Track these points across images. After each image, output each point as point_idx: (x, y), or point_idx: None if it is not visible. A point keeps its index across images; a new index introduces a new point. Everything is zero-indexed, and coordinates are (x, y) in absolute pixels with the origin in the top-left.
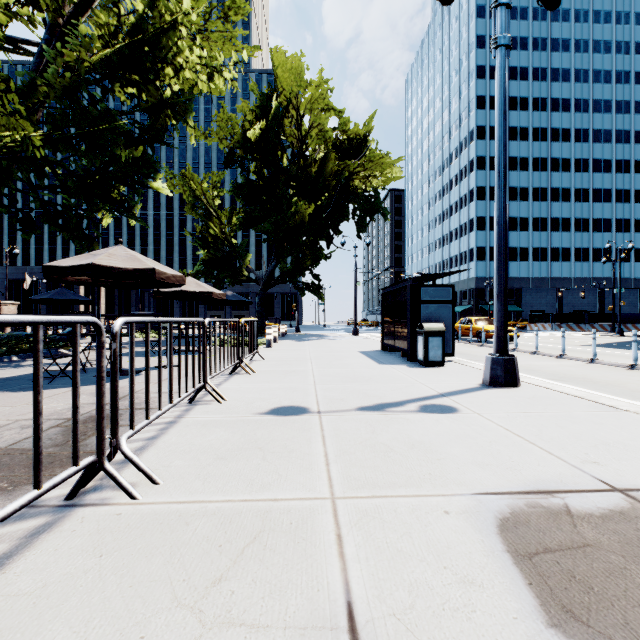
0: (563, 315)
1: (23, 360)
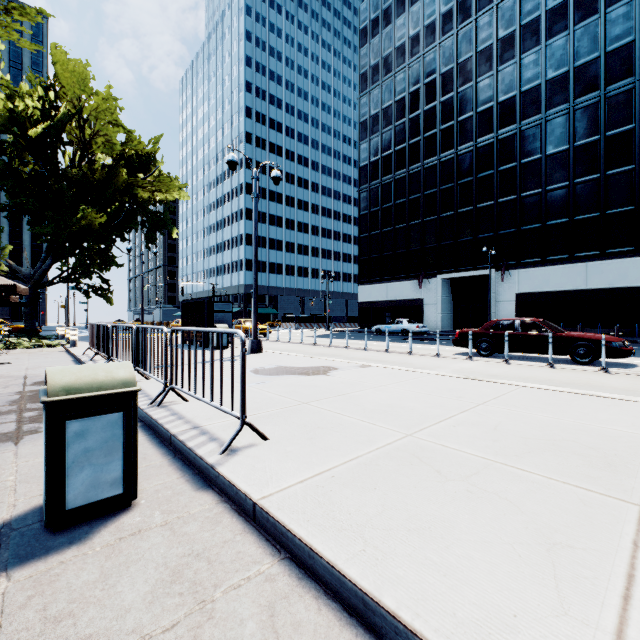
0: (302, 317)
1: None
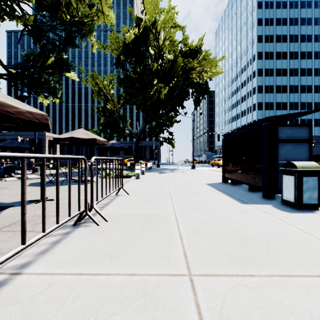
0: (314, 157)
1: None
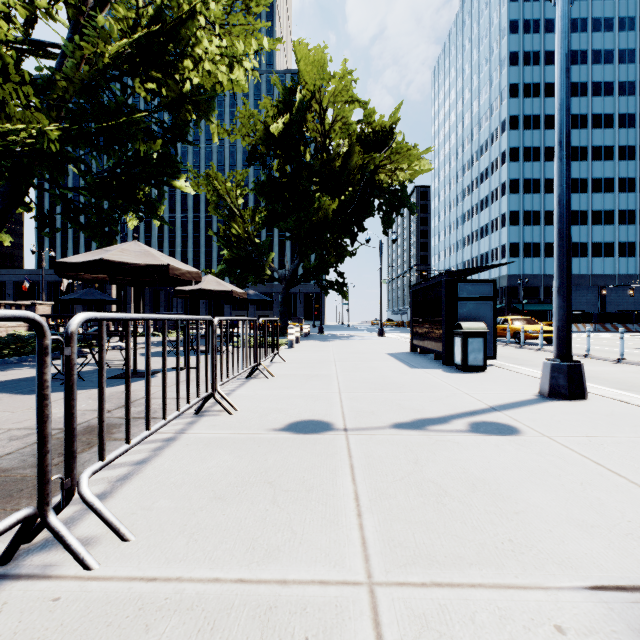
0: (607, 314)
1: None
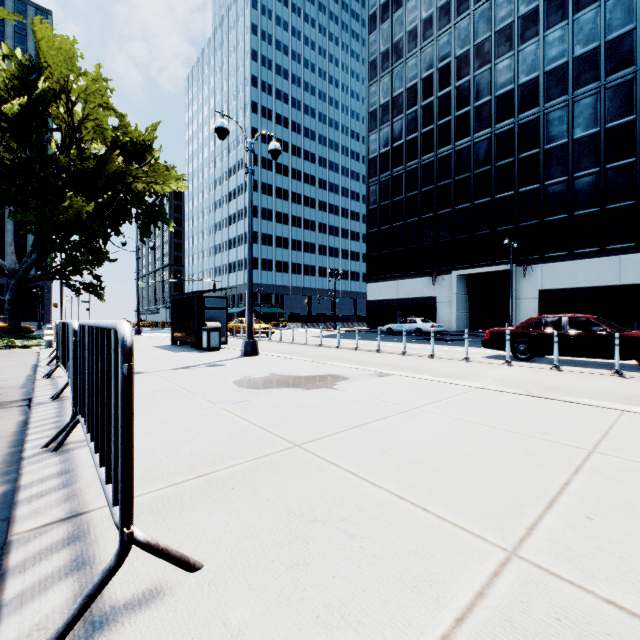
0: (309, 316)
1: None
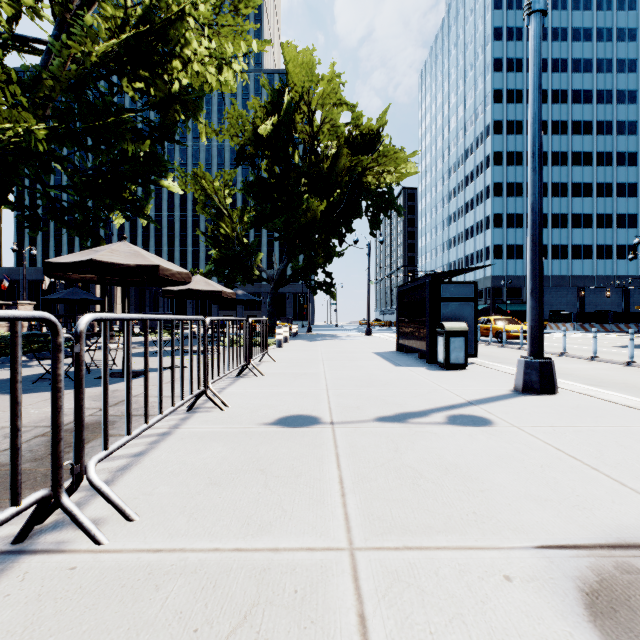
0: (586, 315)
1: (31, 360)
